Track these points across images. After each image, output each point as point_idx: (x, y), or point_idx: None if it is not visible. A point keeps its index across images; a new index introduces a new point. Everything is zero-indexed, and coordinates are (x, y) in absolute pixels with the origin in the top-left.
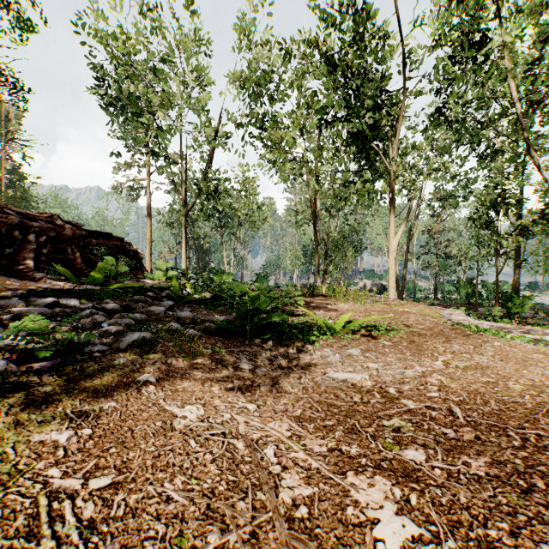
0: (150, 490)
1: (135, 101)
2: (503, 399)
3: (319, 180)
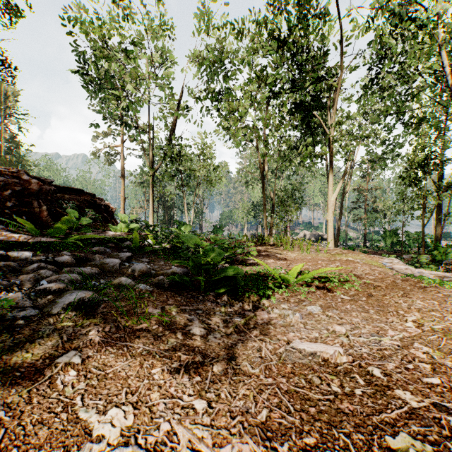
0: None
1: (109, 78)
2: None
3: (267, 144)
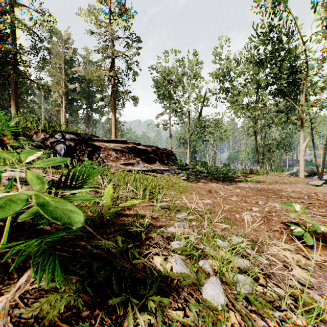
0: (212, 187)
1: (170, 92)
2: (273, 188)
3: (255, 118)
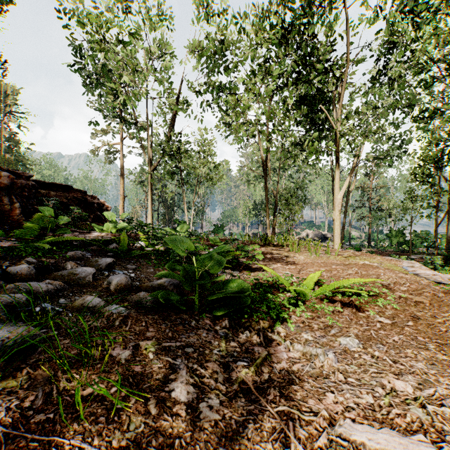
0: None
1: (106, 72)
2: None
3: (271, 139)
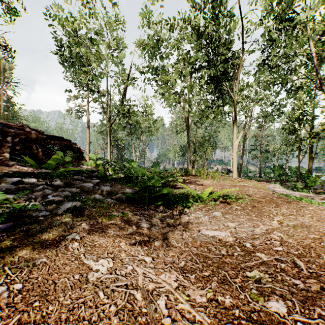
0: None
1: (79, 58)
2: None
3: (190, 105)
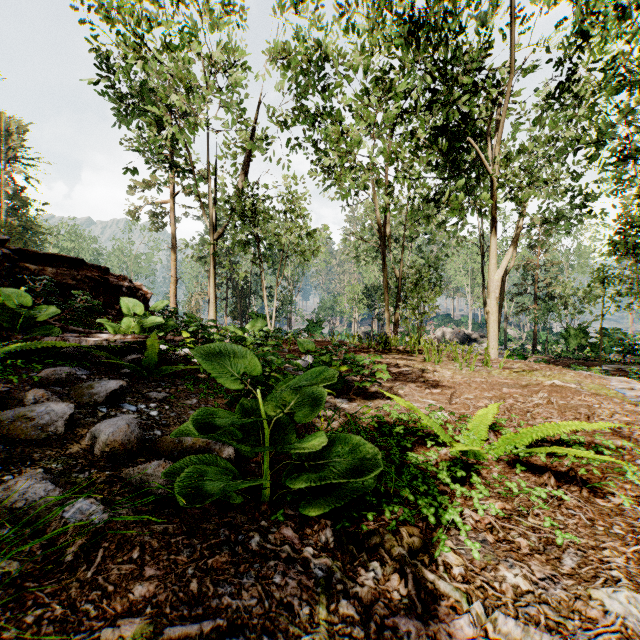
0: None
1: (147, 93)
2: None
3: (393, 190)
